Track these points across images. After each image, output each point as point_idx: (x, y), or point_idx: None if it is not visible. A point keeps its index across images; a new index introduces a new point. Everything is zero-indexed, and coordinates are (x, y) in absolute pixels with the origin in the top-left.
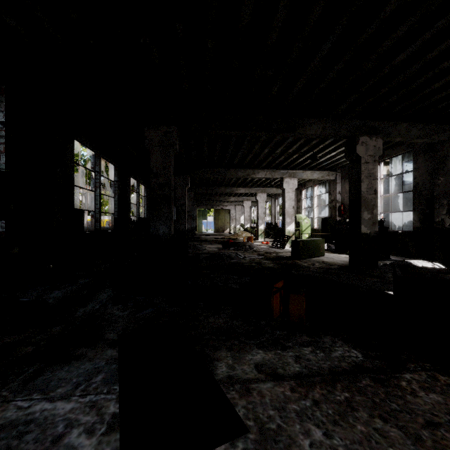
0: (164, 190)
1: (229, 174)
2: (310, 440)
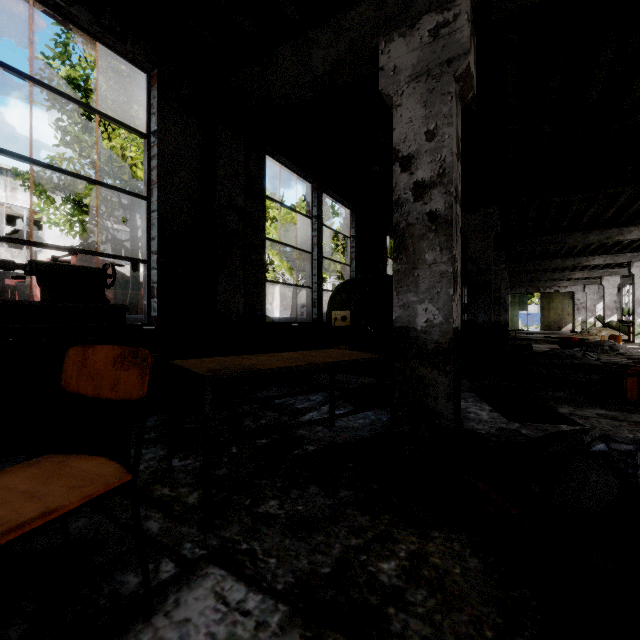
0: (483, 276)
1: (571, 241)
2: (634, 435)
